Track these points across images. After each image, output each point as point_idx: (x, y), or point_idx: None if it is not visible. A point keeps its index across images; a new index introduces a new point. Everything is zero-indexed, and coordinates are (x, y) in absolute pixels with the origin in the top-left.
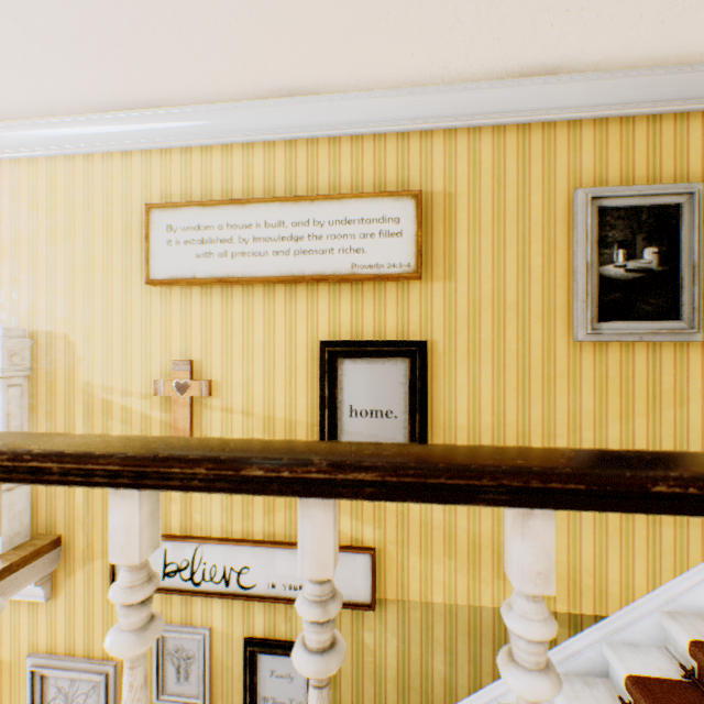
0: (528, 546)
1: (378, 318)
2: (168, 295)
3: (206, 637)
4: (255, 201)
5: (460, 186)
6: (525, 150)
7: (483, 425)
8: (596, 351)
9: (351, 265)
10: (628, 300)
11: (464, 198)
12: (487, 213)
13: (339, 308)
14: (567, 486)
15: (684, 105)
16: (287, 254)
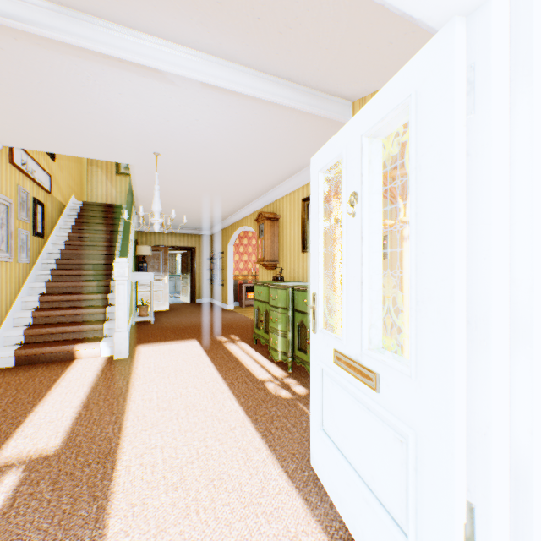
0: None
1: None
2: None
3: (29, 195)
4: None
5: None
6: None
7: None
8: None
9: None
10: None
11: None
12: None
13: None
14: None
15: None
16: None
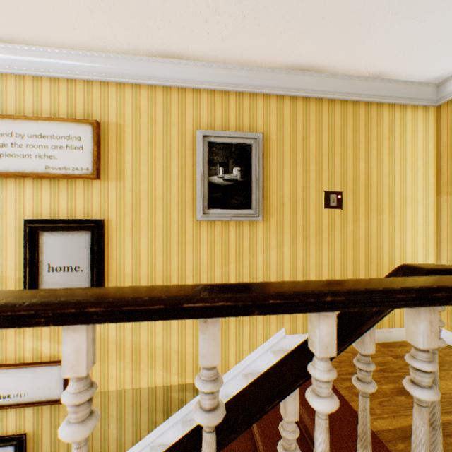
0: None
1: (71, 204)
2: None
3: None
4: None
5: (127, 120)
6: (168, 102)
7: (142, 273)
8: (209, 226)
9: (46, 167)
10: (225, 197)
11: (130, 128)
12: (145, 140)
13: (41, 196)
14: None
15: (253, 89)
16: None
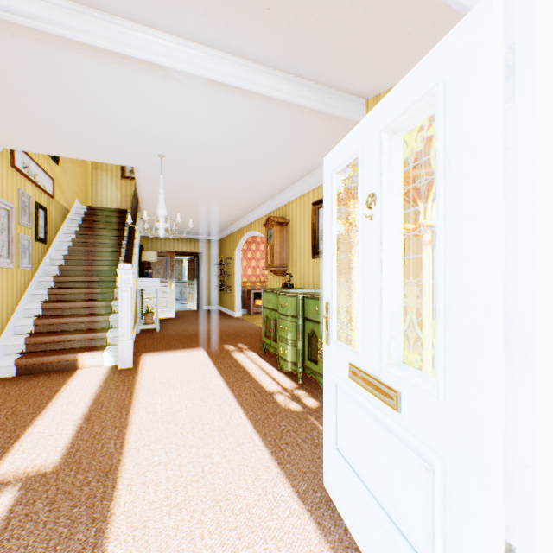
0: None
1: None
2: None
3: (31, 199)
4: None
5: None
6: None
7: None
8: None
9: None
10: None
11: None
12: None
13: None
14: None
15: None
16: None
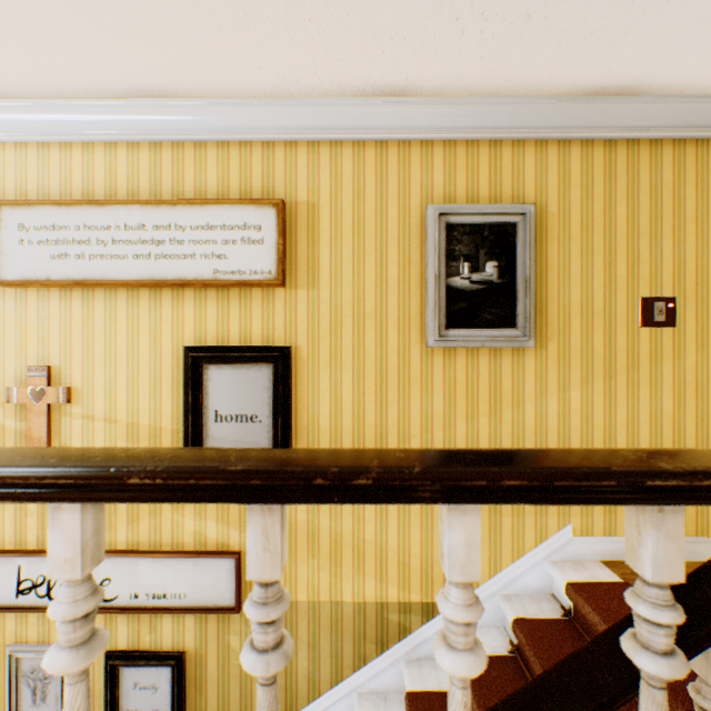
0: (59, 536)
1: (245, 324)
2: (24, 297)
3: None
4: (115, 203)
5: (323, 197)
6: (383, 165)
7: (345, 427)
8: (446, 356)
9: (214, 271)
10: (473, 310)
11: (327, 209)
12: (349, 224)
13: (205, 313)
14: (61, 482)
15: (519, 133)
16: (149, 258)
